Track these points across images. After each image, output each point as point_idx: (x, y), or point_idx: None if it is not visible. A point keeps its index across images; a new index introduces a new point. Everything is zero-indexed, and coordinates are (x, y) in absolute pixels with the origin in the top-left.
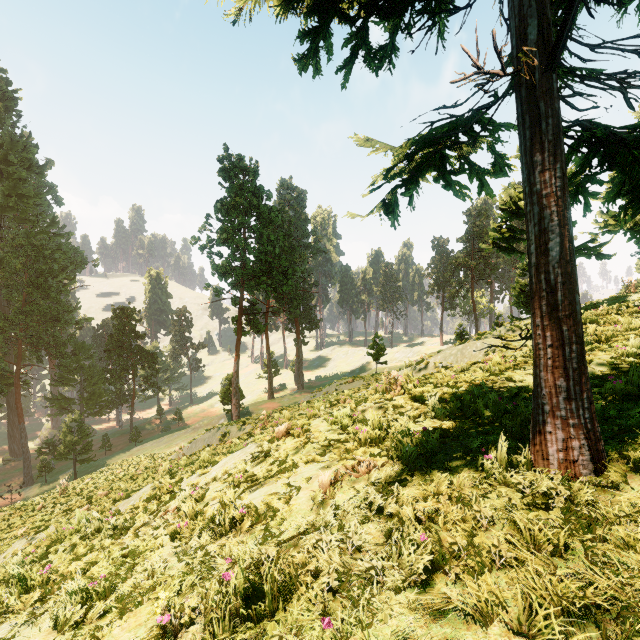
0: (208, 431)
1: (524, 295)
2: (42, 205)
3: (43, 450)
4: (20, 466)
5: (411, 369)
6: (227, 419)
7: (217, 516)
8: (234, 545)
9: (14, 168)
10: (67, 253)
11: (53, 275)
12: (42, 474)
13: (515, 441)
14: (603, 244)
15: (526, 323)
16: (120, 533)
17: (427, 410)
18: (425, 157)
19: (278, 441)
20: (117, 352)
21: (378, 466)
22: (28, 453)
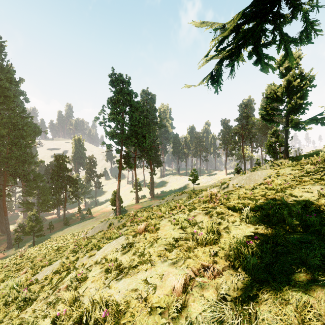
0: (101, 222)
1: (272, 148)
2: (17, 101)
3: (18, 229)
4: (6, 238)
5: (218, 188)
6: (114, 214)
7: (84, 316)
8: None
9: (2, 82)
10: (31, 127)
11: (23, 138)
12: (17, 242)
13: None
14: None
15: (280, 162)
16: (27, 304)
17: (241, 217)
18: (248, 29)
19: (139, 235)
20: (57, 178)
21: (222, 272)
22: (9, 231)
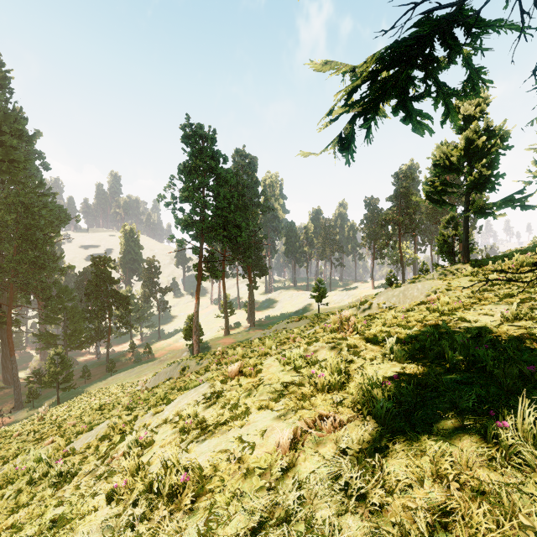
0: (170, 365)
1: (447, 245)
2: (31, 169)
3: (32, 379)
4: (12, 393)
5: (355, 309)
6: (189, 353)
7: (155, 483)
8: (169, 535)
9: (7, 137)
10: (53, 210)
11: (40, 229)
12: (30, 400)
13: (515, 396)
14: (529, 195)
15: (457, 268)
16: (65, 480)
17: (384, 351)
18: (389, 77)
19: (231, 381)
20: (95, 295)
21: (345, 423)
22: (18, 382)
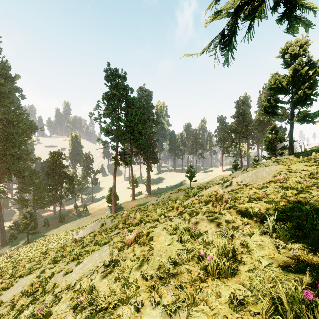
0: (94, 222)
1: (270, 144)
2: (13, 98)
3: (14, 226)
4: (1, 235)
5: (220, 186)
6: (110, 211)
7: None
8: None
9: None
10: (26, 123)
11: (18, 134)
12: (12, 240)
13: None
14: None
15: (285, 157)
16: None
17: (263, 228)
18: None
19: (127, 248)
20: (52, 175)
21: None
22: (4, 229)
